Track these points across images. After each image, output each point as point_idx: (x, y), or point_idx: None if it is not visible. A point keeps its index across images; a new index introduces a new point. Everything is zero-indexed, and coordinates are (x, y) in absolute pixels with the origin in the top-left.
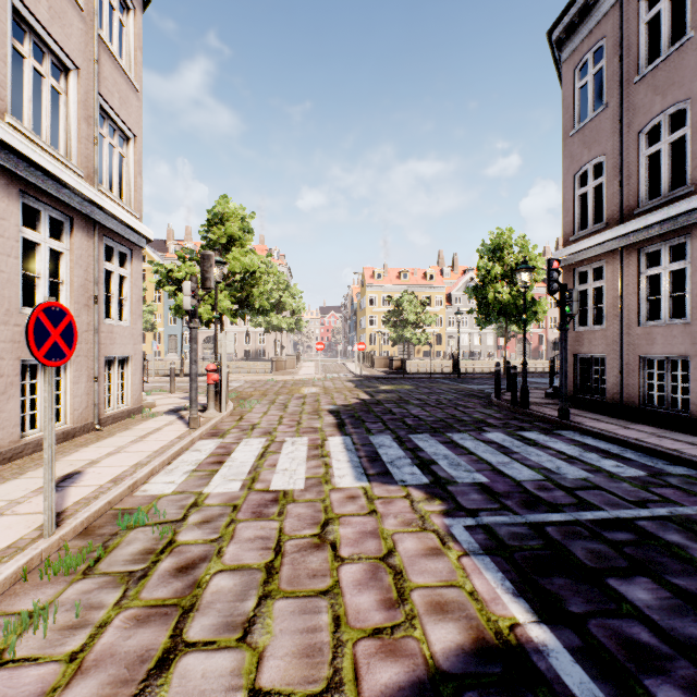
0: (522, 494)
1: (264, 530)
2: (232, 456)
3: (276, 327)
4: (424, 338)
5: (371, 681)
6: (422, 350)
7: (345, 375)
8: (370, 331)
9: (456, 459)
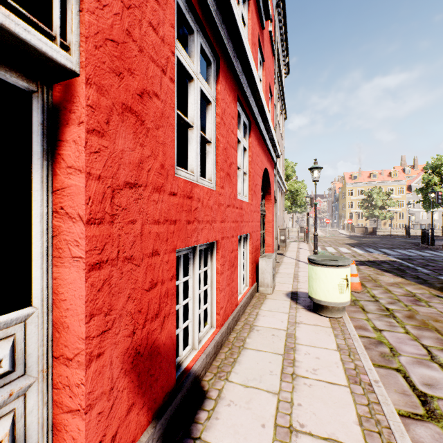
0: (408, 256)
1: (348, 254)
2: (327, 249)
3: (293, 210)
4: (388, 215)
5: (373, 260)
6: (387, 222)
7: (340, 235)
8: (349, 211)
9: (393, 252)
